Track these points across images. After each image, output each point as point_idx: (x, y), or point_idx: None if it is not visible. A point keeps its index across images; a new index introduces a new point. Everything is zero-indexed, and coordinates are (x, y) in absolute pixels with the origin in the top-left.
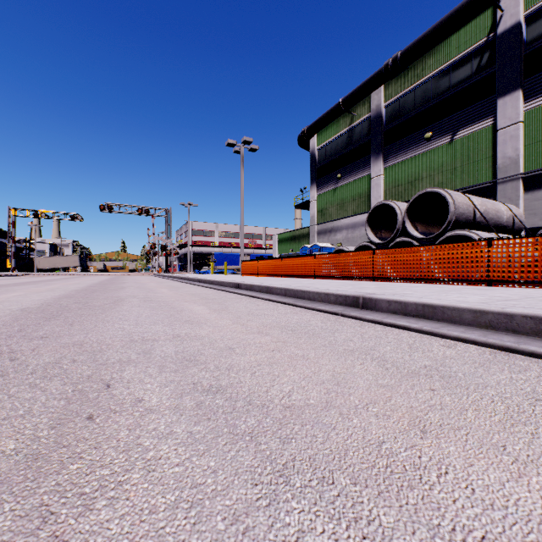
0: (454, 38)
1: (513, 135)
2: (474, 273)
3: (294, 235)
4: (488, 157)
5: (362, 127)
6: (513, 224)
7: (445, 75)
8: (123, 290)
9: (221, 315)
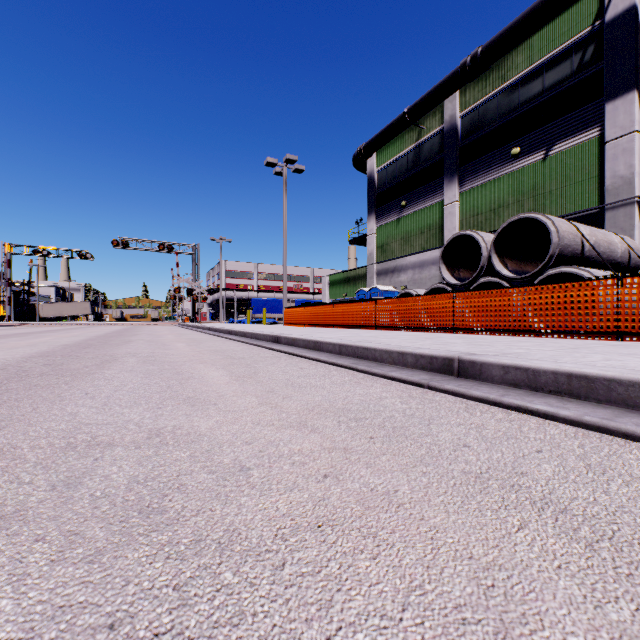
0: (549, 29)
1: (626, 148)
2: (597, 322)
3: (348, 277)
4: (593, 177)
5: (433, 143)
6: (629, 261)
7: (538, 76)
8: (127, 344)
9: (244, 387)
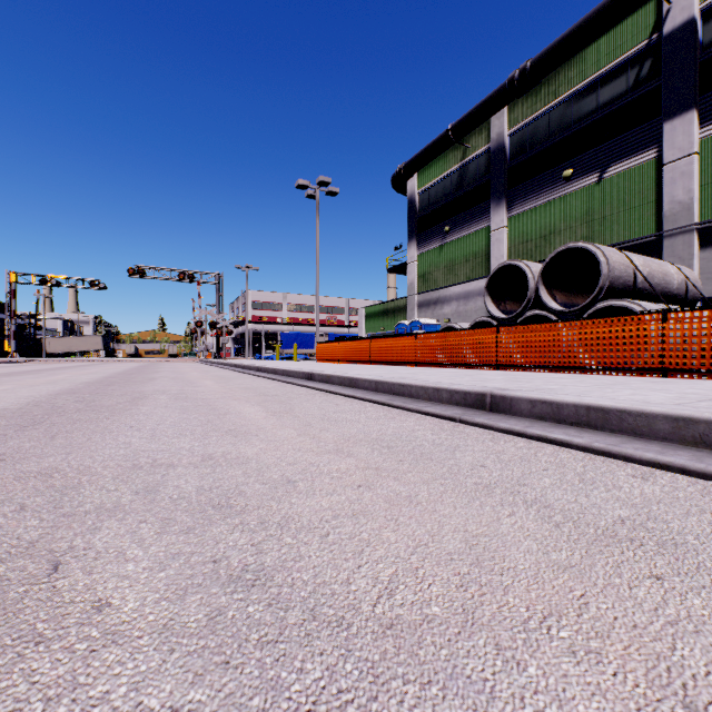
0: (603, 41)
1: (685, 171)
2: (642, 358)
3: (386, 309)
4: (650, 202)
5: (479, 163)
6: (686, 292)
7: (591, 92)
8: (152, 382)
9: (282, 421)
